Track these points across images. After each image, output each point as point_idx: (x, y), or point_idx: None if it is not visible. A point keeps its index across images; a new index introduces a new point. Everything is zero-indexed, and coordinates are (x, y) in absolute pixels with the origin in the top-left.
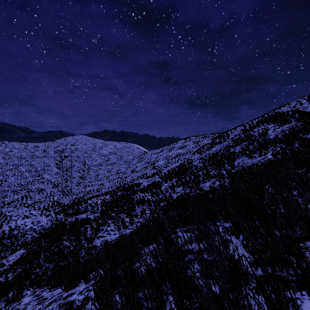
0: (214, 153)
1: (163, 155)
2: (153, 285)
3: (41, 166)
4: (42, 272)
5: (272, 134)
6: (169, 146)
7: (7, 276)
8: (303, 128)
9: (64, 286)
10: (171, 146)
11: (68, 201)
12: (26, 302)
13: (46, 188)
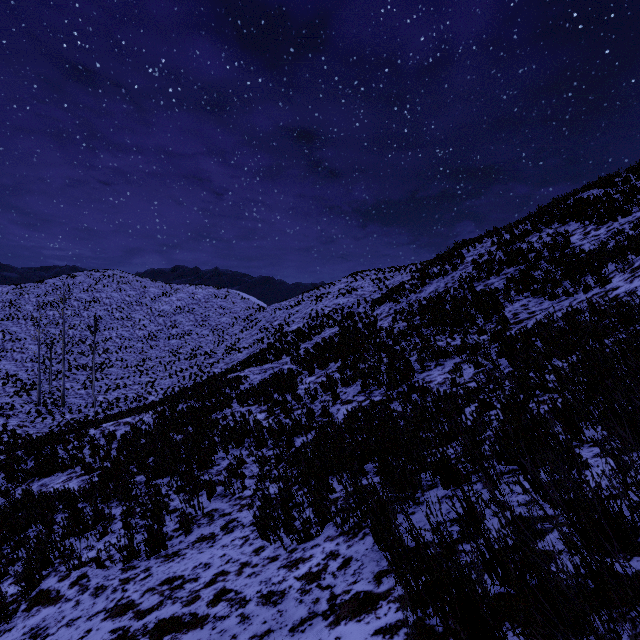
0: (432, 297)
1: (303, 311)
2: None
3: None
4: None
5: (586, 243)
6: (316, 291)
7: None
8: None
9: None
10: (321, 291)
11: (44, 431)
12: None
13: None
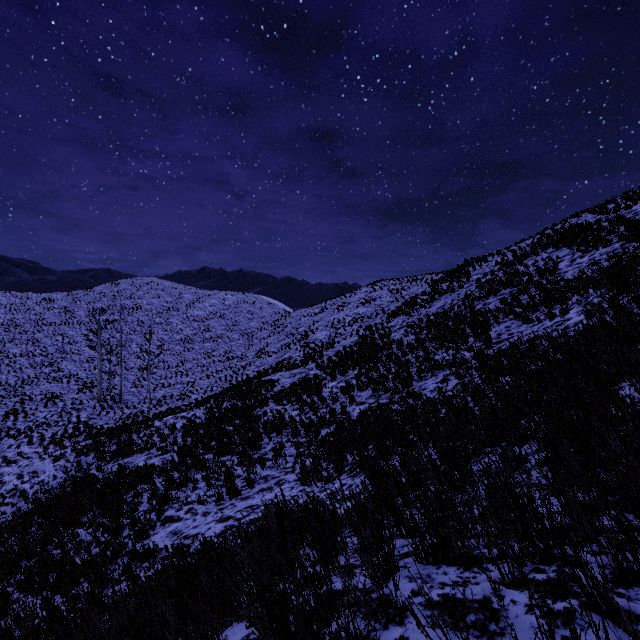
0: (439, 313)
1: (326, 319)
2: None
3: (57, 343)
4: None
5: (569, 271)
6: (338, 300)
7: None
8: None
9: None
10: (343, 300)
11: (111, 423)
12: None
13: (64, 392)
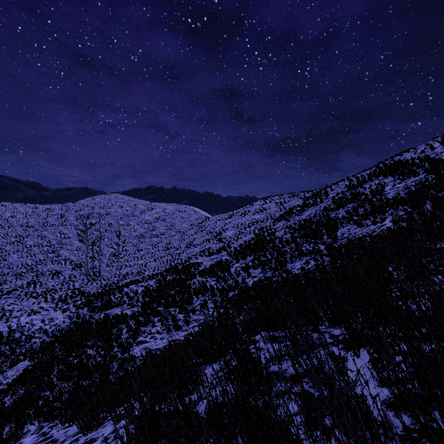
0: (306, 219)
1: (233, 223)
2: (221, 441)
3: (57, 238)
4: (54, 396)
5: (391, 192)
6: (241, 209)
7: (2, 401)
8: (437, 183)
9: (81, 425)
10: (245, 209)
11: (94, 289)
12: (27, 443)
13: (63, 269)
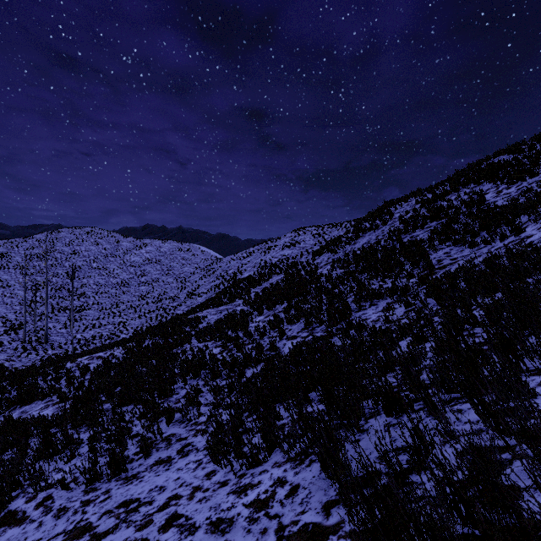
0: (365, 247)
1: (254, 261)
2: None
3: None
4: None
5: (499, 200)
6: (264, 245)
7: None
8: None
9: None
10: (269, 244)
11: (28, 364)
12: None
13: None
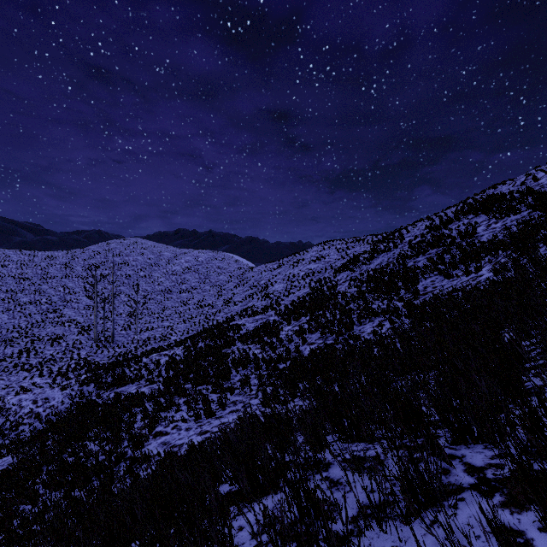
0: (377, 269)
1: (283, 274)
2: None
3: (60, 293)
4: (35, 514)
5: (485, 234)
6: (293, 257)
7: None
8: None
9: None
10: (297, 257)
11: (105, 359)
12: None
13: (66, 334)
